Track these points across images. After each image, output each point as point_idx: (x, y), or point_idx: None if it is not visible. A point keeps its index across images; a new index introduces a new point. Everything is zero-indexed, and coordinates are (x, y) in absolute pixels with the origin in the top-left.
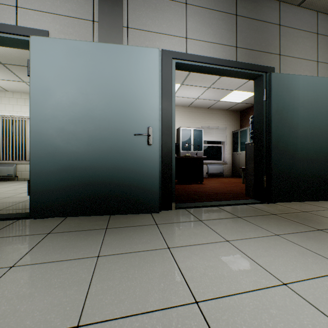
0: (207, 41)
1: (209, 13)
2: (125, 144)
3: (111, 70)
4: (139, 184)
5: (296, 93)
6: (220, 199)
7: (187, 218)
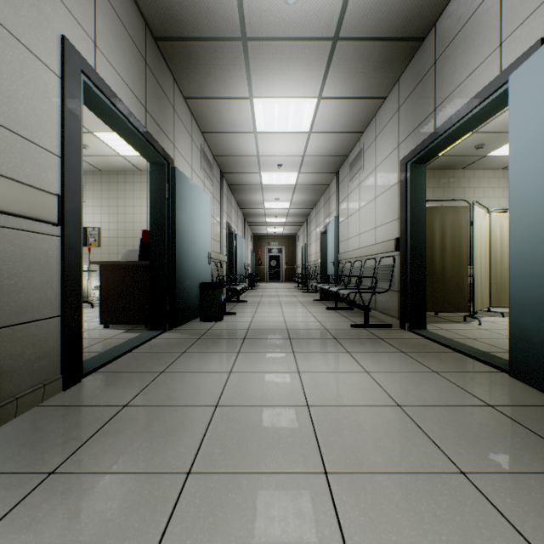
0: None
1: None
2: None
3: None
4: None
5: None
6: None
7: None
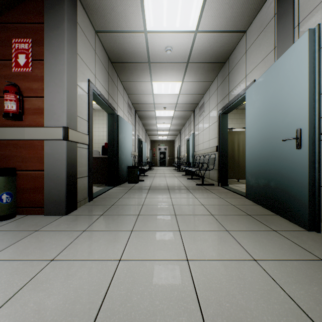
0: None
1: None
2: (281, 150)
3: (273, 87)
4: (291, 191)
5: None
6: None
7: (319, 250)
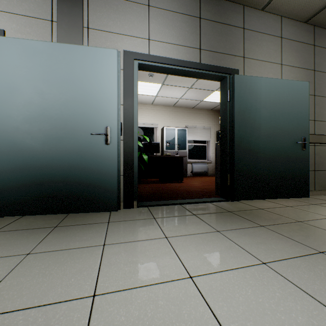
0: (170, 43)
1: (172, 15)
2: (82, 144)
3: (68, 70)
4: (97, 183)
5: (259, 94)
6: (189, 197)
7: (143, 216)
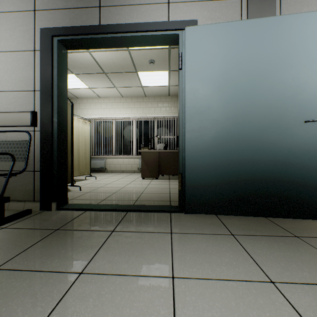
0: None
1: None
2: (289, 134)
3: (272, 48)
4: (309, 183)
5: None
6: None
7: None
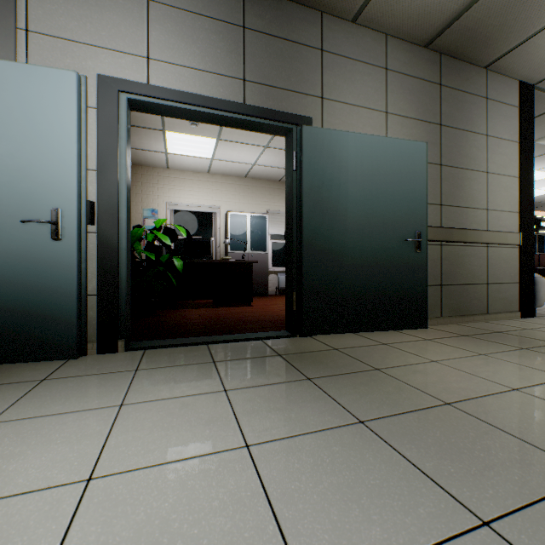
0: (189, 67)
1: (193, 20)
2: (7, 238)
3: None
4: (37, 310)
5: (345, 160)
6: (236, 331)
7: (119, 367)
